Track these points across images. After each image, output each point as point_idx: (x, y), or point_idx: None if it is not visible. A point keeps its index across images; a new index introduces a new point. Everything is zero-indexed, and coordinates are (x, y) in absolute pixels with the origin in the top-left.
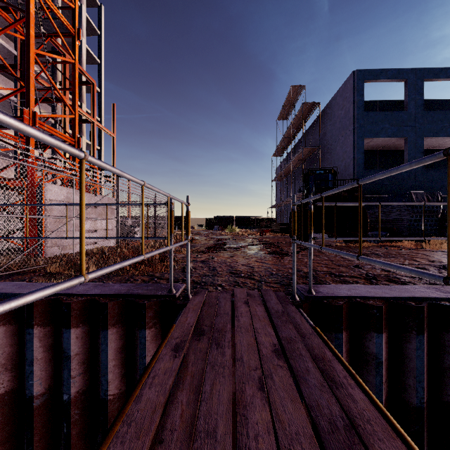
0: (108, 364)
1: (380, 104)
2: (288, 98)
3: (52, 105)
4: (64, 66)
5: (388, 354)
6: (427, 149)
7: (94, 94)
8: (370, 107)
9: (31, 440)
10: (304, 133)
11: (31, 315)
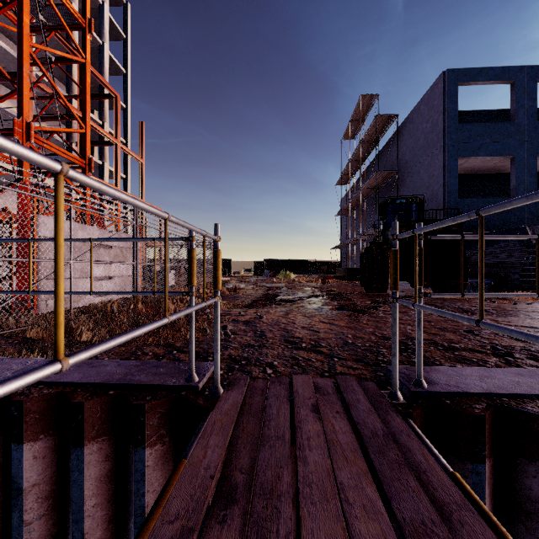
0: (84, 504)
1: (476, 115)
2: (356, 112)
3: (67, 124)
4: (80, 75)
5: None
6: (538, 172)
7: (117, 110)
8: (464, 120)
9: None
10: (377, 155)
11: None
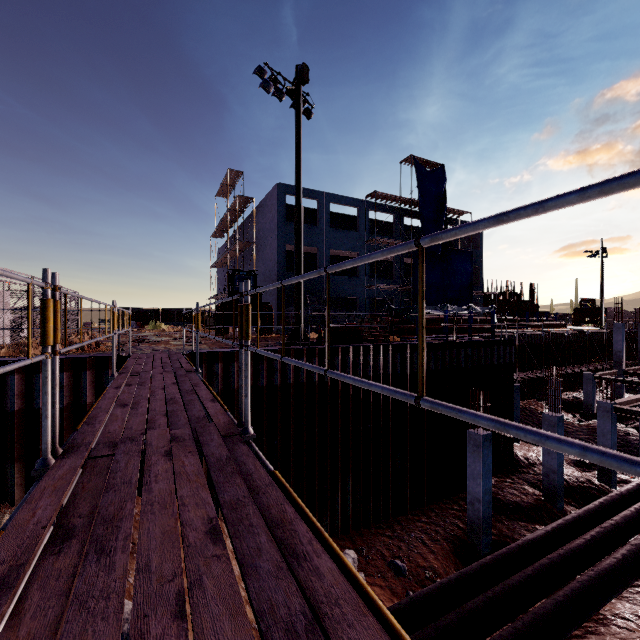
0: (87, 387)
1: (307, 210)
2: (227, 179)
3: None
4: None
5: (223, 372)
6: (343, 256)
7: None
8: None
9: (39, 430)
10: (244, 221)
11: (39, 367)
